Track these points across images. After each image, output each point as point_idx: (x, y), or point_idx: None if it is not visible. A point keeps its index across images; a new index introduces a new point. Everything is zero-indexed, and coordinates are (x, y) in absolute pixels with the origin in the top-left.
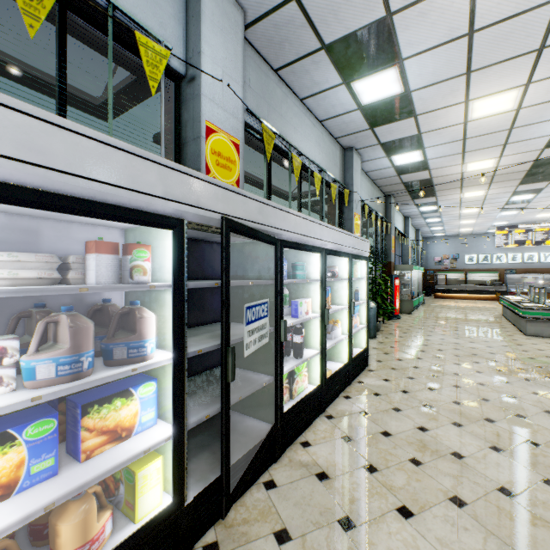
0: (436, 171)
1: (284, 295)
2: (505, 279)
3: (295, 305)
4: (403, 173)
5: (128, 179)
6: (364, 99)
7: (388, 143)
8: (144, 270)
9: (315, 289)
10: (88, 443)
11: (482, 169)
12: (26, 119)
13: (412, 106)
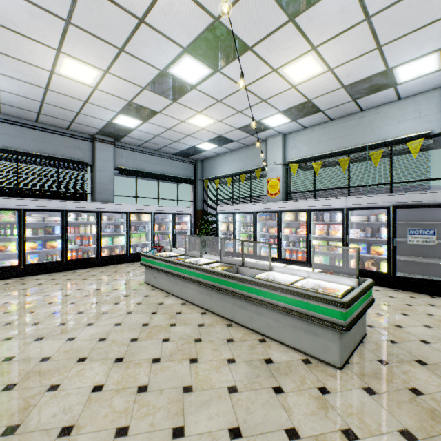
0: None
1: None
2: None
3: None
4: None
5: (373, 201)
6: None
7: None
8: (381, 219)
9: None
10: (371, 252)
11: None
12: (356, 198)
13: None
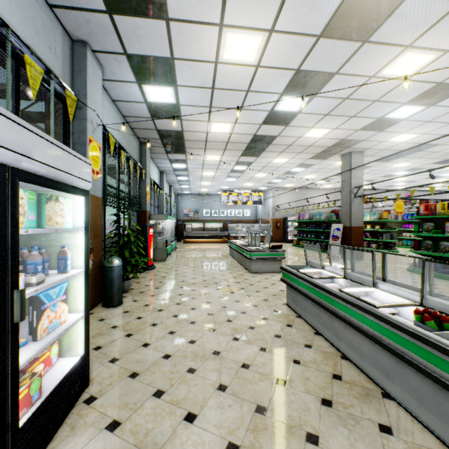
0: (188, 123)
1: None
2: (228, 227)
3: None
4: (157, 116)
5: None
6: None
7: (136, 57)
8: None
9: None
10: None
11: (222, 133)
12: None
13: None
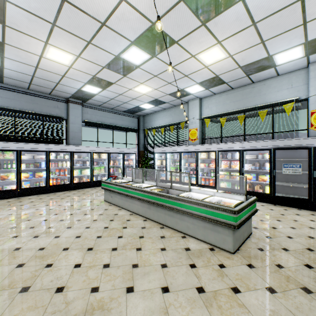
0: None
1: None
2: None
3: None
4: None
5: (260, 145)
6: None
7: None
8: (265, 157)
9: None
10: (259, 179)
11: None
12: (249, 143)
13: None
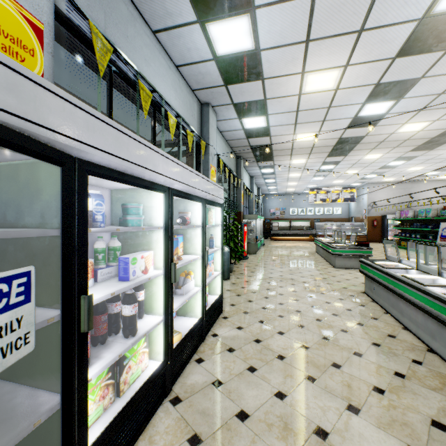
0: (275, 138)
1: (113, 248)
2: (315, 226)
3: (124, 263)
4: (251, 136)
5: None
6: (219, 48)
7: (239, 104)
8: None
9: (159, 238)
10: None
11: (306, 141)
12: None
13: (261, 67)
